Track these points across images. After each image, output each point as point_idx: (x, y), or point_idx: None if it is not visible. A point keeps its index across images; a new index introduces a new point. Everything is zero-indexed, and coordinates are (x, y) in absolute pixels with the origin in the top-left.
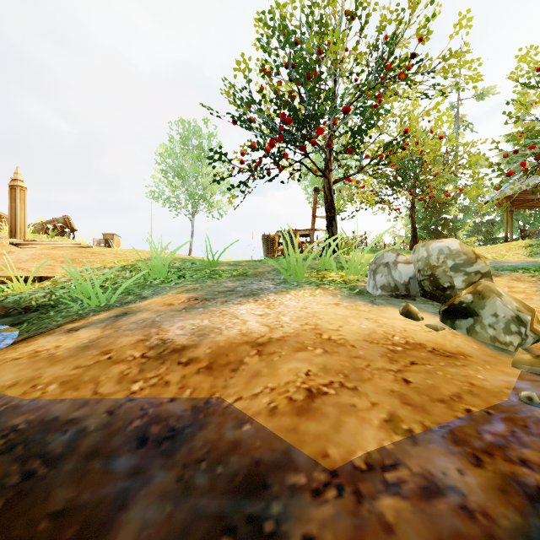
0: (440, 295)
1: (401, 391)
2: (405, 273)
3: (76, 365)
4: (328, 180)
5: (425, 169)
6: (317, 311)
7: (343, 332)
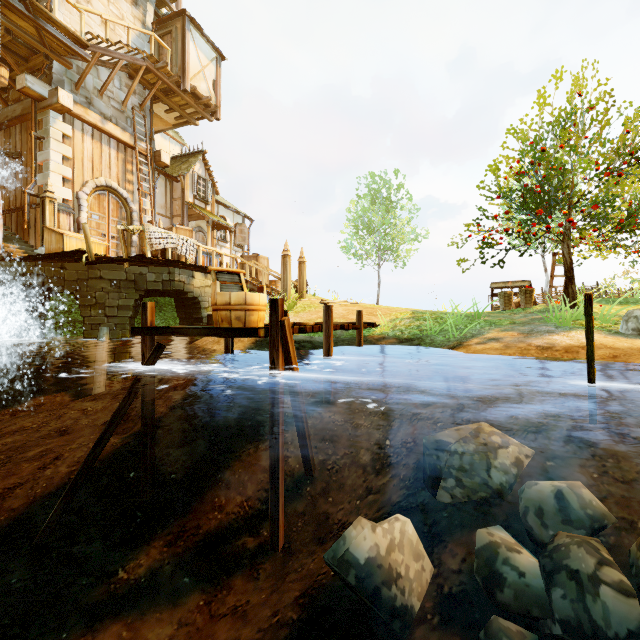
0: None
1: None
2: None
3: (515, 350)
4: (567, 245)
5: None
6: (596, 339)
7: (616, 346)
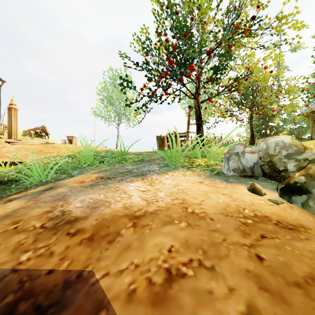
0: (276, 176)
1: (256, 271)
2: (250, 160)
3: None
4: (197, 100)
5: (259, 94)
6: (186, 188)
7: (204, 206)
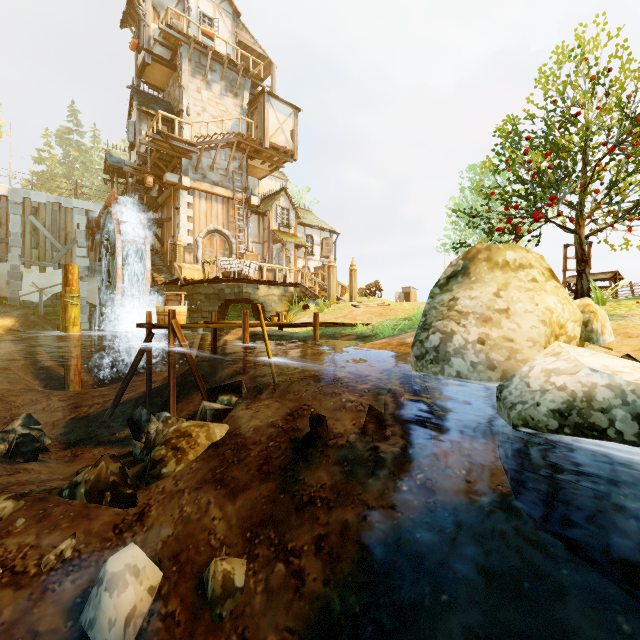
0: None
1: None
2: None
3: (382, 345)
4: (579, 235)
5: None
6: None
7: None
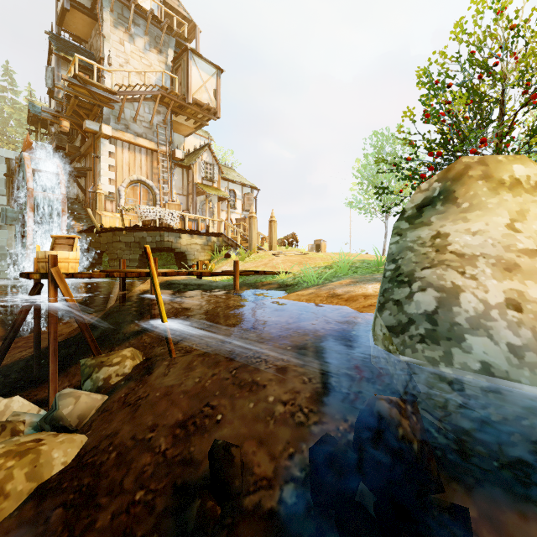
0: None
1: None
2: None
3: (309, 297)
4: None
5: None
6: None
7: None
